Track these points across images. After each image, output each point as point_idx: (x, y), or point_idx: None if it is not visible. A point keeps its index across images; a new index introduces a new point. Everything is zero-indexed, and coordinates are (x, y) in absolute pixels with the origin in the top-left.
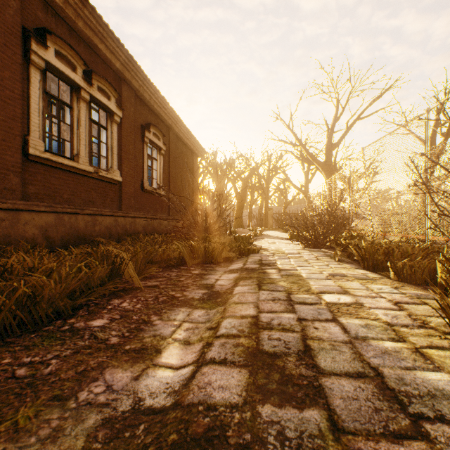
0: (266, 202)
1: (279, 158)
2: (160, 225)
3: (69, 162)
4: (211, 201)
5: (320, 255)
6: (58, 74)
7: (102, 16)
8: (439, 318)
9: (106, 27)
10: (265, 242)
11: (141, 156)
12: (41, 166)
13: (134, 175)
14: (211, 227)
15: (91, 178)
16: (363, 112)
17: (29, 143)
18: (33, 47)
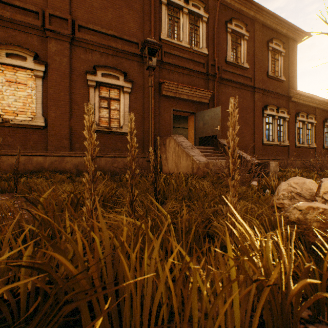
0: None
1: None
2: None
3: (302, 145)
4: None
5: None
6: (299, 121)
7: (313, 97)
8: None
9: (313, 98)
10: None
11: (322, 134)
12: (296, 148)
13: (319, 143)
14: None
15: (306, 148)
16: None
17: (295, 143)
18: (296, 118)
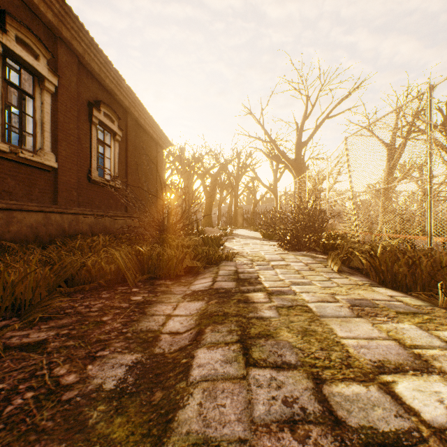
0: (235, 200)
1: (249, 156)
2: (114, 223)
3: None
4: (175, 195)
5: (310, 262)
6: None
7: None
8: None
9: None
10: (237, 243)
11: (88, 139)
12: None
13: (77, 161)
14: (175, 226)
15: (5, 159)
16: (331, 110)
17: None
18: None
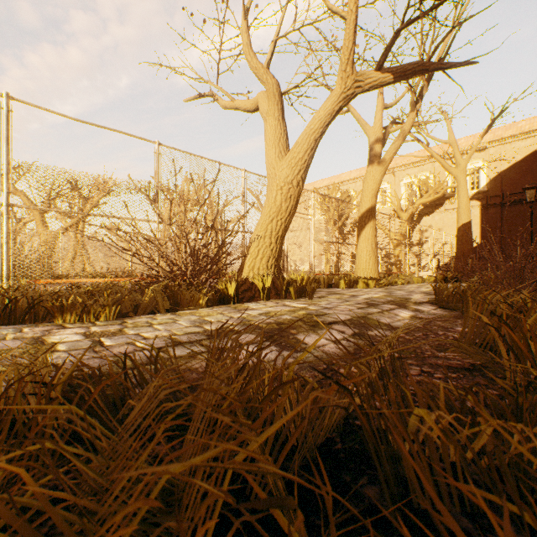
0: None
1: None
2: None
3: None
4: None
5: (52, 327)
6: None
7: None
8: (286, 300)
9: None
10: None
11: None
12: None
13: None
14: None
15: None
16: None
17: None
18: None
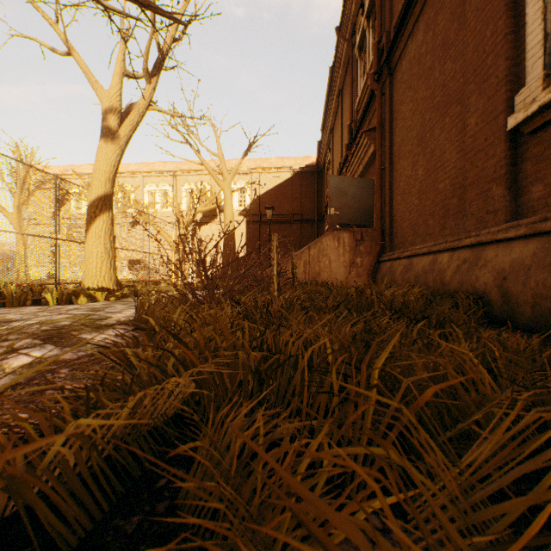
0: None
1: None
2: None
3: None
4: None
5: None
6: None
7: None
8: None
9: None
10: None
11: None
12: None
13: None
14: None
15: None
16: None
17: None
18: None
